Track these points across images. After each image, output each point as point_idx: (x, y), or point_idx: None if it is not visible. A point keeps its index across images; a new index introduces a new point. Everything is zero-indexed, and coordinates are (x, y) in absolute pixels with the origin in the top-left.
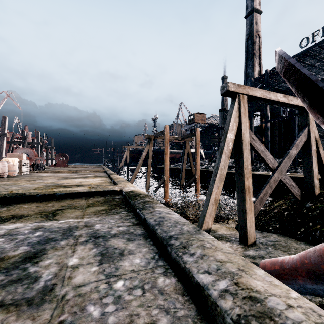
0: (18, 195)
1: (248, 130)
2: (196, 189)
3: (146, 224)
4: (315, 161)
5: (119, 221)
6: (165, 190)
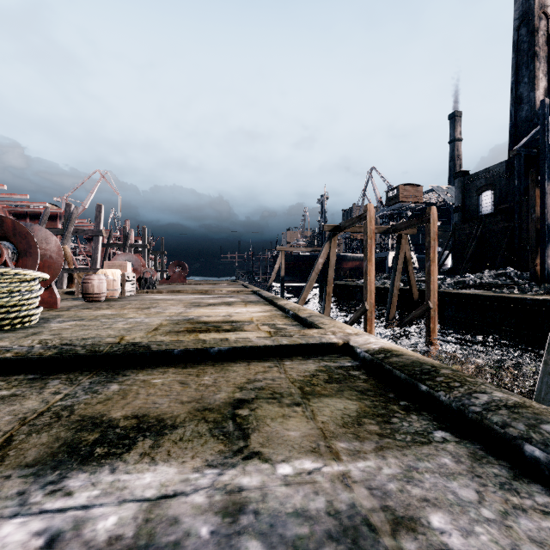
0: (138, 350)
1: None
2: (429, 330)
3: None
4: None
5: (498, 501)
6: (368, 329)
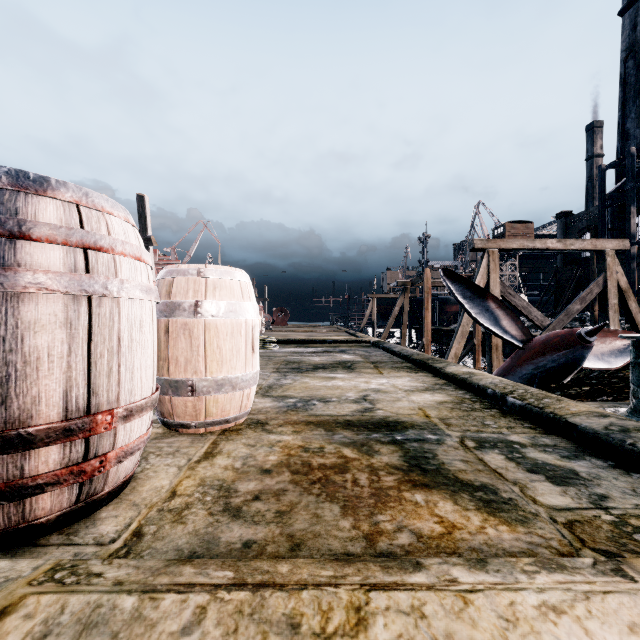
0: (307, 340)
1: (499, 286)
2: (474, 360)
3: (383, 348)
4: (614, 318)
5: (371, 349)
6: None
